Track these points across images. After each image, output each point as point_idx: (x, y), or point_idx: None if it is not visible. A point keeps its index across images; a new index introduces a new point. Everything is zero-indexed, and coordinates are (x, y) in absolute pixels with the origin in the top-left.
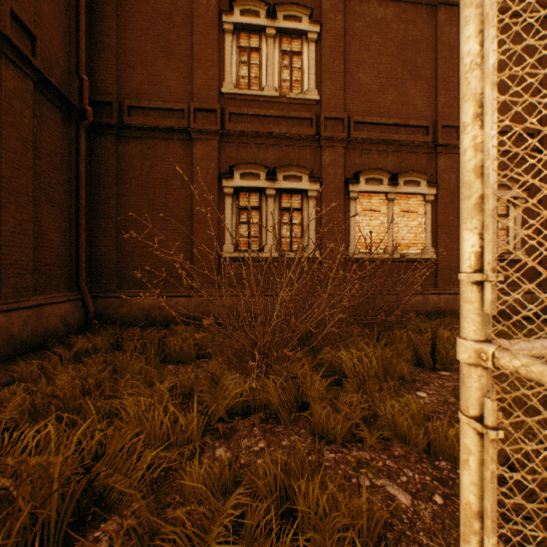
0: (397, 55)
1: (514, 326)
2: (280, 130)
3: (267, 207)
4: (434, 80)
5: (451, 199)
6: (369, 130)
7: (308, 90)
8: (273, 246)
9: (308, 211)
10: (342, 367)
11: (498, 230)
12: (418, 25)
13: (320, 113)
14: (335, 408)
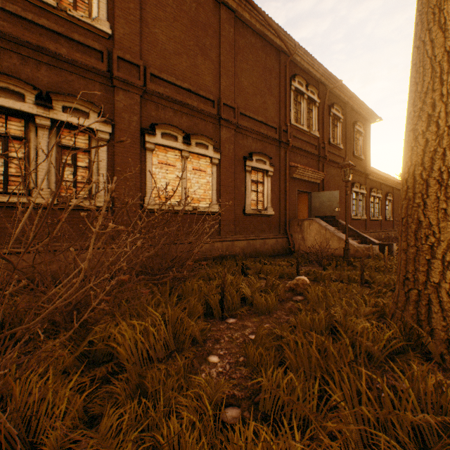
0: (190, 28)
1: (271, 263)
2: (59, 49)
3: (38, 139)
4: (219, 64)
5: (230, 165)
6: (166, 87)
7: (97, 18)
8: (48, 190)
9: (99, 154)
10: (118, 352)
11: (258, 193)
12: (207, 11)
13: (112, 49)
14: (92, 444)
